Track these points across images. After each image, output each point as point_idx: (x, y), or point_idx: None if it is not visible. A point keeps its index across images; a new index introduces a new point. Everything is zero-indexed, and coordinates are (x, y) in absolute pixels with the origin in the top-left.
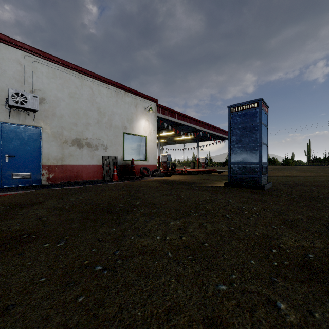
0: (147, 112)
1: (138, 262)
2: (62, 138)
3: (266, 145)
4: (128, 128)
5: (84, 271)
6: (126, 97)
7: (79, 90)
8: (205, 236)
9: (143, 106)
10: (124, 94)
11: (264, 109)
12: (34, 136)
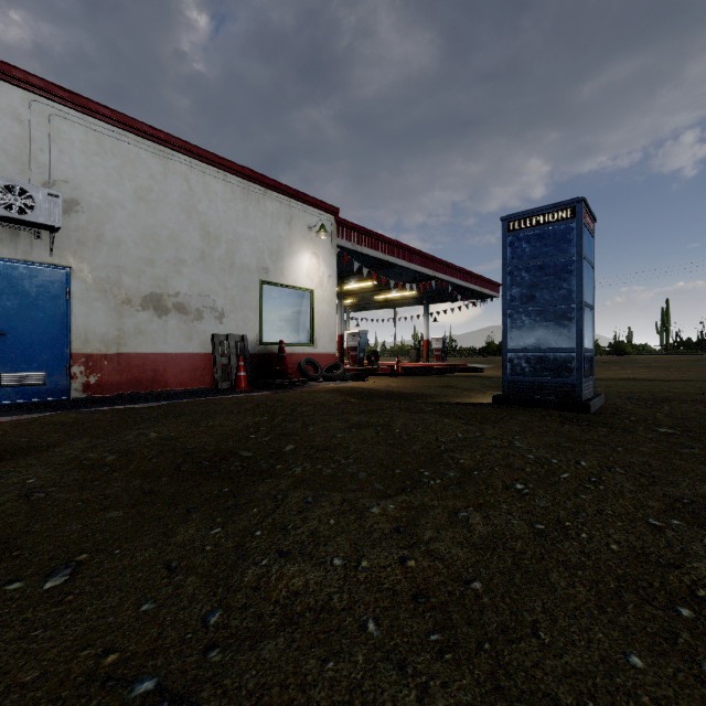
0: (315, 237)
1: (273, 662)
2: (119, 292)
3: (590, 309)
4: (272, 272)
5: (94, 700)
6: (268, 201)
7: (159, 184)
8: (470, 556)
9: (305, 223)
10: (263, 194)
11: (588, 223)
12: (52, 289)
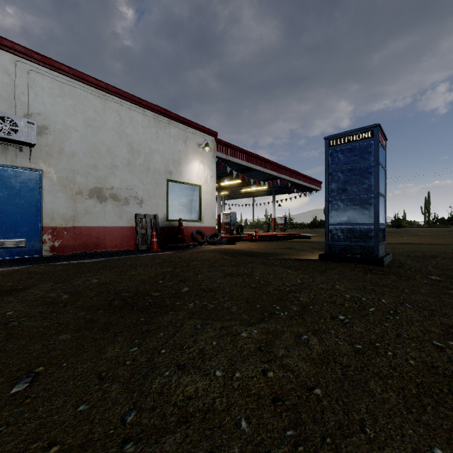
0: (202, 151)
1: None
2: (74, 186)
3: (383, 197)
4: (174, 174)
5: None
6: (171, 128)
7: (100, 116)
8: (311, 368)
9: (195, 142)
10: (168, 123)
11: (382, 141)
12: (30, 184)
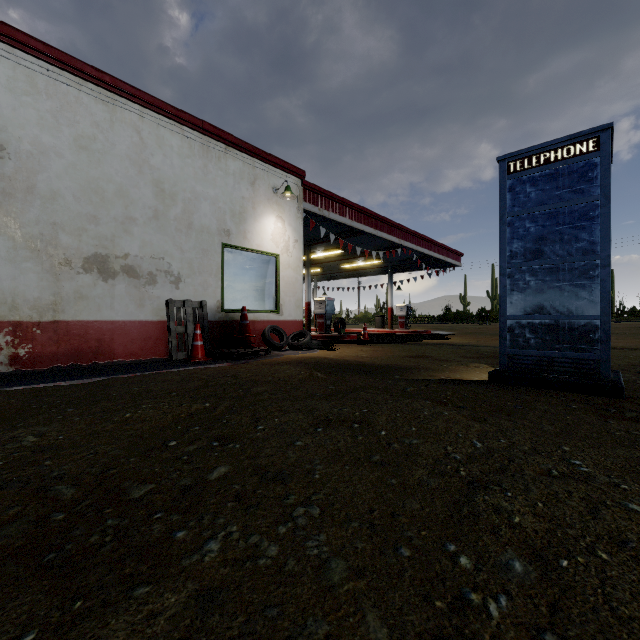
0: (281, 200)
1: None
2: (55, 251)
3: None
4: (235, 235)
5: None
6: (229, 160)
7: (104, 133)
8: None
9: (270, 184)
10: (224, 152)
11: None
12: None
